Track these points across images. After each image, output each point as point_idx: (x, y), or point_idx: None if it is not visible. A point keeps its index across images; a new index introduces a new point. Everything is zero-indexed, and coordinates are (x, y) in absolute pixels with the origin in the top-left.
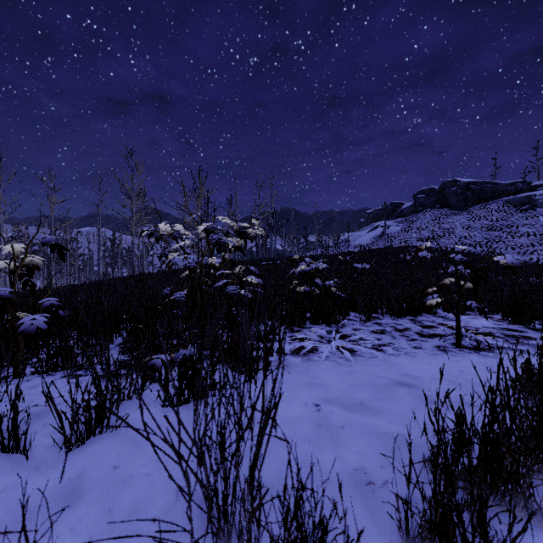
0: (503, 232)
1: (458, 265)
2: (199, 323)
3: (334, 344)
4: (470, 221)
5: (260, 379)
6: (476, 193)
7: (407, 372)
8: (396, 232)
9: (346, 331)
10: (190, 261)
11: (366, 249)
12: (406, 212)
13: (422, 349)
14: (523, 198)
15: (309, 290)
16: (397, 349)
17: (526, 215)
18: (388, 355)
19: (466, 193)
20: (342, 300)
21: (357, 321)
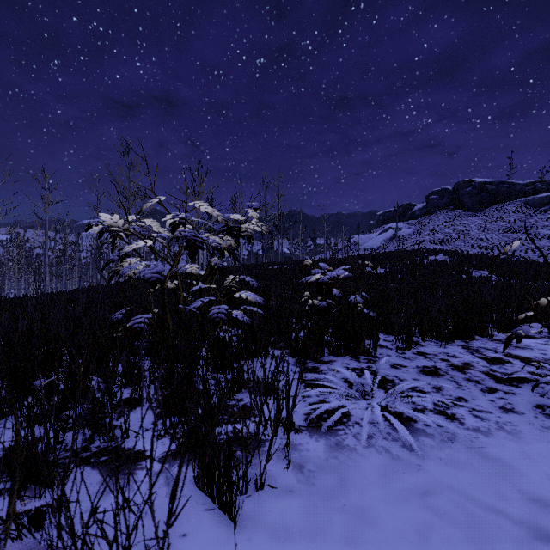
0: (522, 234)
1: (481, 269)
2: (166, 364)
3: (381, 414)
4: (486, 223)
5: (248, 525)
6: (492, 194)
7: (536, 489)
8: (408, 234)
9: (383, 369)
10: (152, 271)
11: (378, 252)
12: (418, 214)
13: (517, 413)
14: (543, 198)
15: (325, 305)
16: (479, 416)
17: (546, 217)
18: (472, 433)
19: (481, 193)
20: (366, 317)
21: (392, 350)
